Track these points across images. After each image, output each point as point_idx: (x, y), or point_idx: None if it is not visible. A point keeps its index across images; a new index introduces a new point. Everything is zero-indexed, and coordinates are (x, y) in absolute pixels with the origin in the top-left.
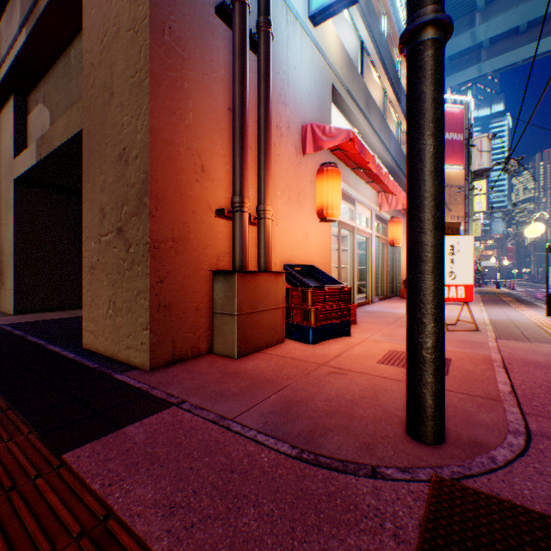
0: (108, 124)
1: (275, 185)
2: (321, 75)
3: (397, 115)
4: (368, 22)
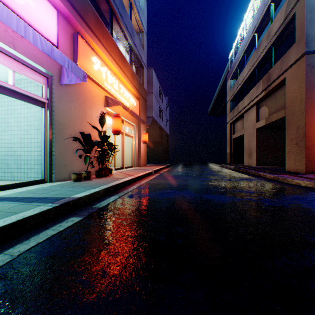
0: (292, 120)
1: None
2: None
3: None
4: None
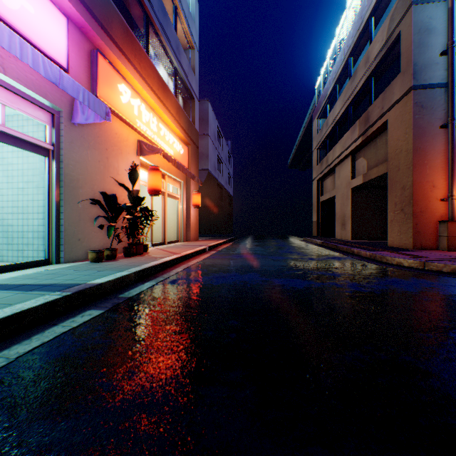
0: (396, 177)
1: None
2: None
3: None
4: None
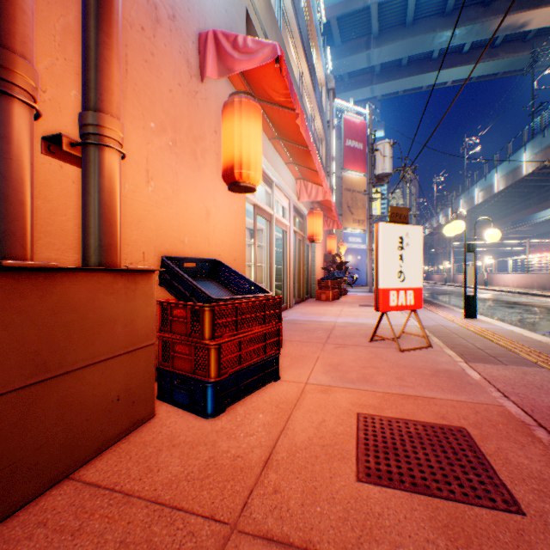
0: None
1: (145, 106)
2: None
3: (312, 105)
4: None
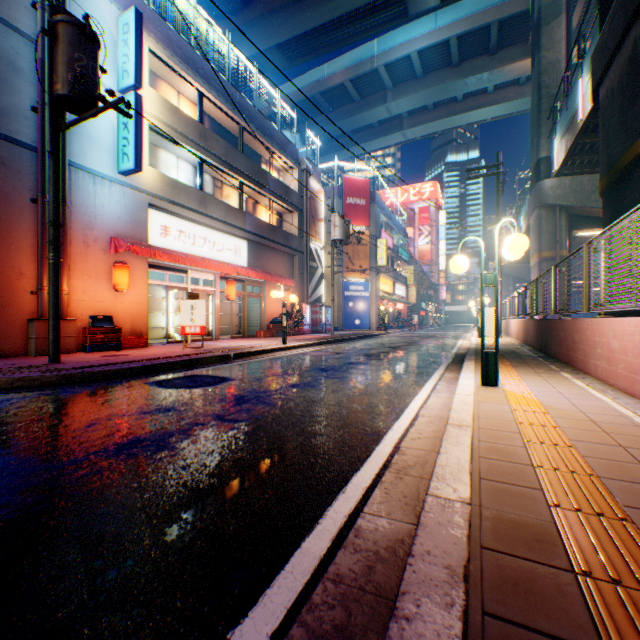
0: None
1: (84, 273)
2: (136, 202)
3: (267, 196)
4: (205, 147)
